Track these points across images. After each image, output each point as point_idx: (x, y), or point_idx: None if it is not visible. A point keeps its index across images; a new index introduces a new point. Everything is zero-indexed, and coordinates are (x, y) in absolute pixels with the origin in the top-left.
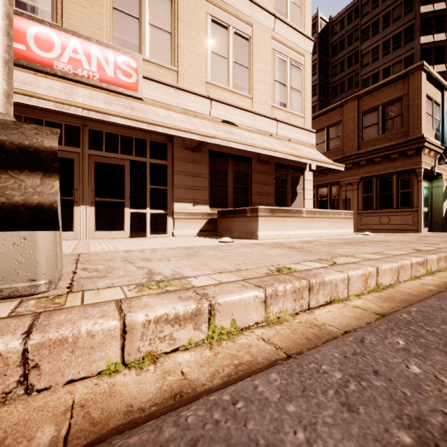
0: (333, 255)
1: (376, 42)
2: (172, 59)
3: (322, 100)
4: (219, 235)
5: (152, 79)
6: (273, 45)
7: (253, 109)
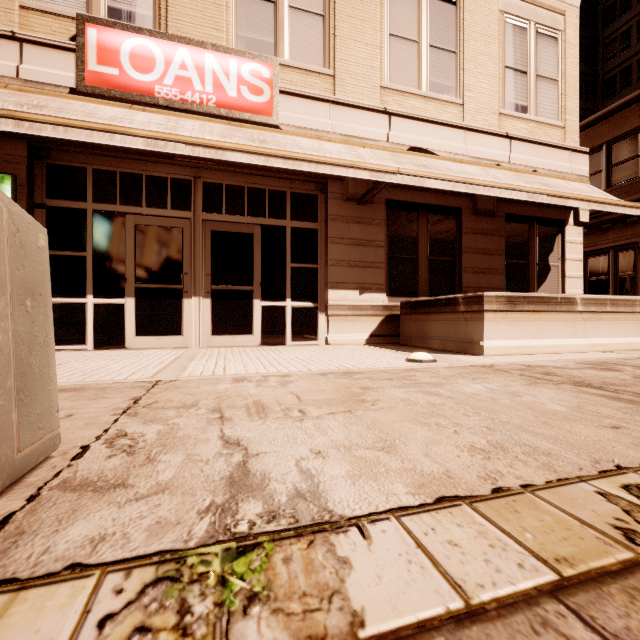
0: None
1: None
2: (325, 57)
3: (583, 107)
4: (404, 343)
5: (294, 94)
6: (502, 5)
7: (464, 123)
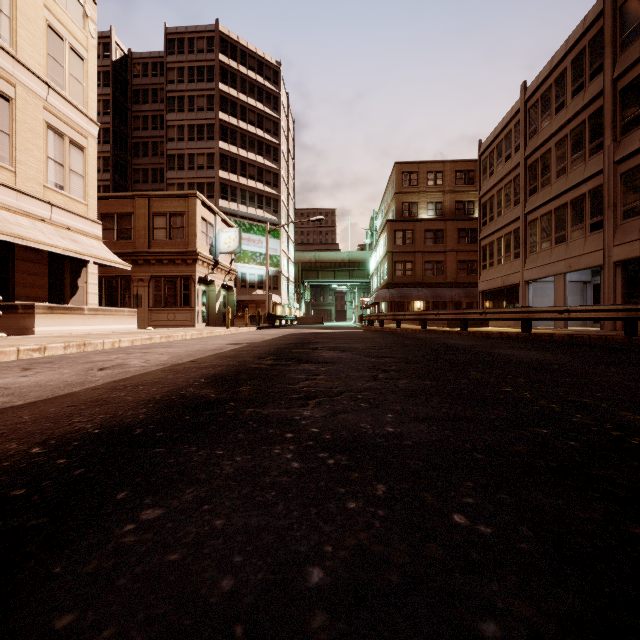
0: (103, 337)
1: (182, 121)
2: None
3: (118, 155)
4: None
5: None
6: (46, 117)
7: (17, 185)
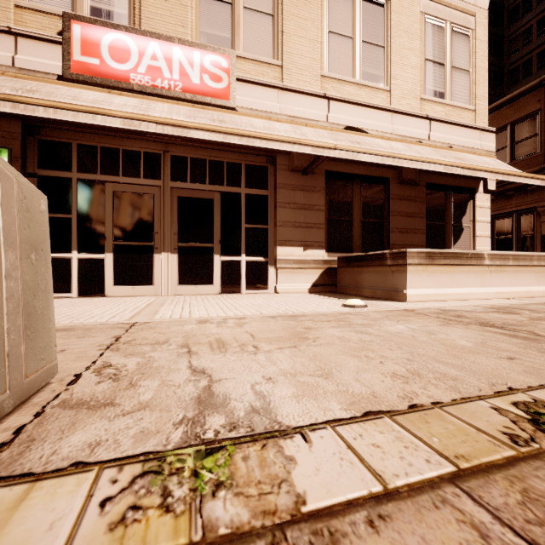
0: None
1: None
2: (274, 50)
3: (491, 93)
4: (341, 291)
5: (248, 81)
6: (423, 7)
7: (391, 106)
